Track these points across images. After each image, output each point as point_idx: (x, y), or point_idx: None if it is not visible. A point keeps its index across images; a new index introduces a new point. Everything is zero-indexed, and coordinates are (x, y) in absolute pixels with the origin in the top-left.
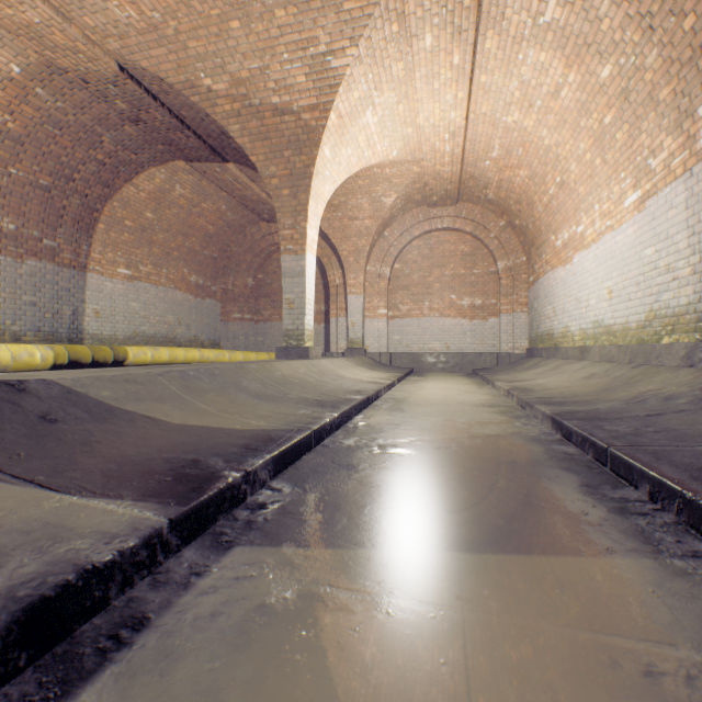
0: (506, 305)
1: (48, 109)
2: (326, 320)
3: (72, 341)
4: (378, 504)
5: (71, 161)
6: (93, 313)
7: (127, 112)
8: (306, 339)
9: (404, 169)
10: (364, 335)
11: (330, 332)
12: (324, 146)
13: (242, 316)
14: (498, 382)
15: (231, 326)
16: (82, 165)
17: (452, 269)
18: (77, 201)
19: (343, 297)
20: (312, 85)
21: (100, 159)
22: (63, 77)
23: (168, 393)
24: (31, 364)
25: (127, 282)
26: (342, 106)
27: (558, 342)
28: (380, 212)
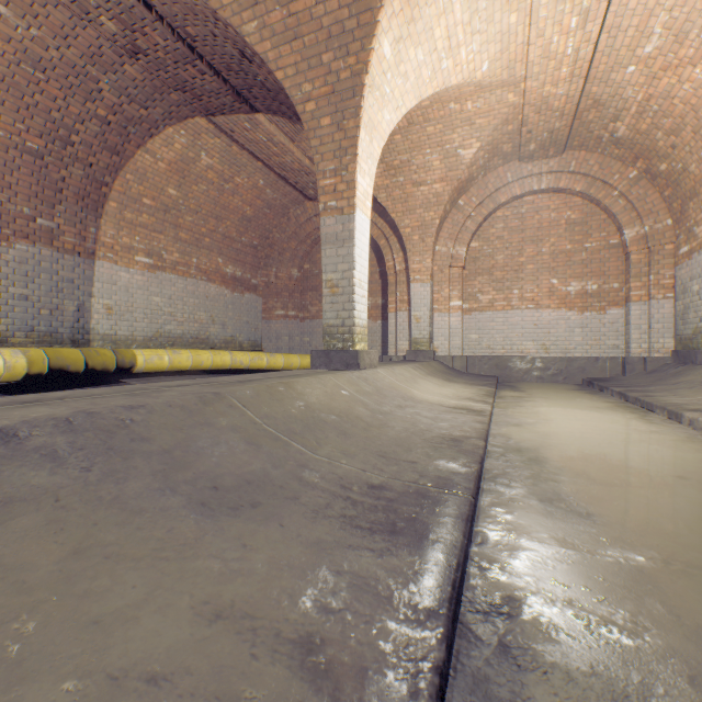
0: (637, 290)
1: (21, 39)
2: (383, 316)
3: (77, 343)
4: None
5: (65, 118)
6: (104, 309)
7: (119, 37)
8: (356, 339)
9: (493, 100)
10: (432, 333)
11: (388, 331)
12: (382, 36)
13: (286, 313)
14: (693, 413)
15: (274, 324)
16: (80, 123)
17: (552, 244)
18: (79, 171)
19: (405, 287)
20: None
21: (102, 116)
22: None
23: None
24: None
25: (148, 272)
26: None
27: None
28: (454, 171)
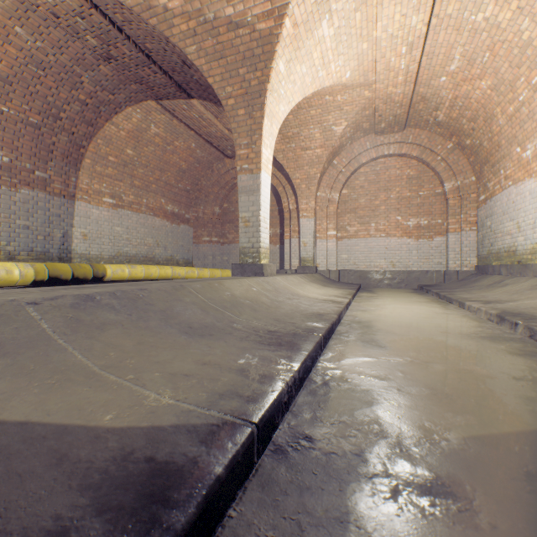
0: (453, 224)
1: (29, 49)
2: (281, 242)
3: (62, 260)
4: None
5: (57, 101)
6: (81, 235)
7: (98, 49)
8: (261, 256)
9: (355, 95)
10: (315, 254)
11: (284, 252)
12: (278, 59)
13: (211, 239)
14: (470, 302)
15: (202, 247)
16: (67, 104)
17: (398, 192)
18: (65, 138)
19: (296, 221)
20: None
21: (82, 99)
22: (36, 14)
23: (23, 336)
24: (9, 280)
25: (112, 209)
26: (298, 12)
27: (525, 259)
28: (330, 140)
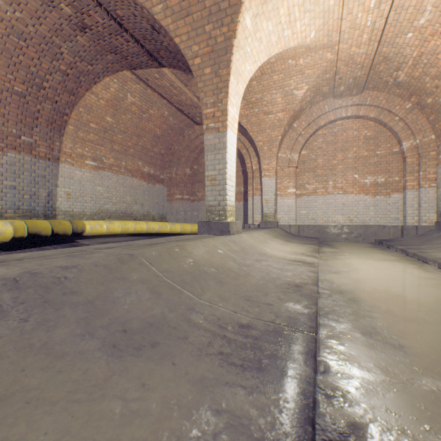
0: (411, 181)
1: (9, 19)
2: (244, 199)
3: (47, 217)
4: None
5: (39, 71)
6: (65, 194)
7: (73, 17)
8: (227, 214)
9: (317, 57)
10: (276, 210)
11: (248, 208)
12: (245, 12)
13: (182, 197)
14: None
15: (174, 204)
16: (49, 74)
17: (355, 152)
18: (48, 106)
19: (258, 180)
20: None
21: (63, 70)
22: None
23: None
24: None
25: (93, 171)
26: None
27: None
28: (291, 104)
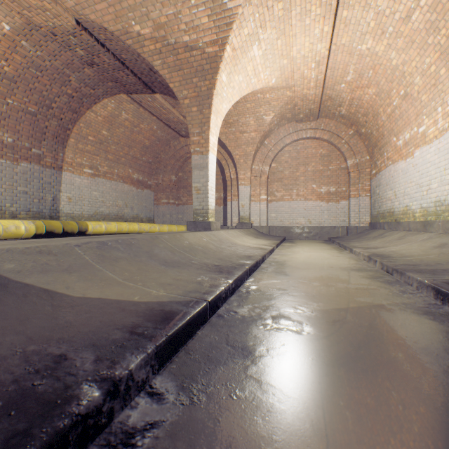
0: (353, 191)
1: (31, 56)
2: (224, 203)
3: (53, 218)
4: (290, 443)
5: (50, 95)
6: (67, 199)
7: (85, 57)
8: (209, 216)
9: (279, 94)
10: (250, 213)
11: (227, 212)
12: (222, 73)
13: (168, 201)
14: (356, 248)
15: (161, 208)
16: (57, 97)
17: (313, 166)
18: (55, 122)
19: (236, 187)
20: (212, 24)
21: (69, 93)
22: (39, 32)
23: (79, 263)
24: (17, 234)
25: (90, 178)
26: (235, 41)
27: (399, 218)
28: (261, 126)
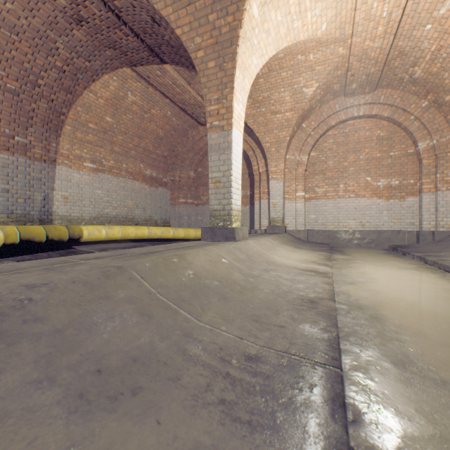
0: (427, 184)
1: (0, 11)
2: (250, 203)
3: (43, 221)
4: None
5: (34, 68)
6: (62, 198)
7: (68, 9)
8: (232, 219)
9: (328, 52)
10: (284, 214)
11: (254, 212)
12: None
13: (186, 201)
14: None
15: (178, 208)
16: (44, 71)
17: (367, 153)
18: (44, 105)
19: (265, 183)
20: None
21: (59, 66)
22: None
23: None
24: None
25: (92, 174)
26: None
27: None
28: (300, 103)
